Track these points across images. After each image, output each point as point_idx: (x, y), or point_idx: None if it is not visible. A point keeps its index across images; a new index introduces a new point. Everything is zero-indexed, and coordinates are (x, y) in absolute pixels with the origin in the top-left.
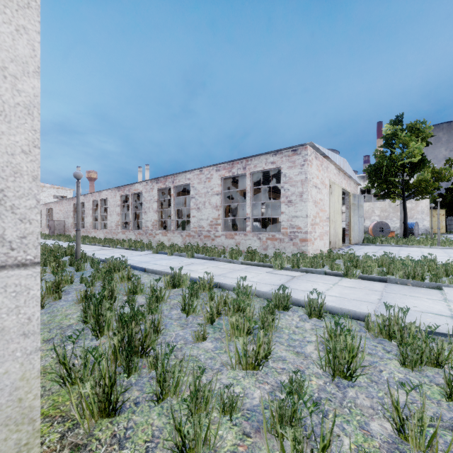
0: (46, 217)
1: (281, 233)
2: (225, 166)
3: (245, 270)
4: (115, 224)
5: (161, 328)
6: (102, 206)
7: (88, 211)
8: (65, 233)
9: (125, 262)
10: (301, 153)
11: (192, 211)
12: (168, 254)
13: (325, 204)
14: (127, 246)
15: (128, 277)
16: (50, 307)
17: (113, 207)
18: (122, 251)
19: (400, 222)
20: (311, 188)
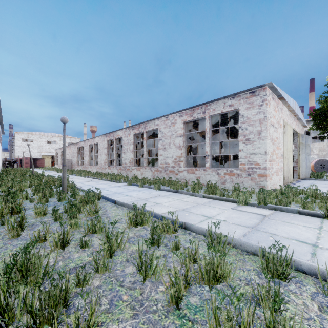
0: (61, 157)
1: (239, 169)
2: (187, 112)
3: (209, 204)
4: (103, 162)
5: (102, 308)
6: (95, 148)
7: (86, 153)
8: (72, 168)
9: (99, 194)
10: (260, 94)
11: (159, 150)
12: (139, 186)
13: (280, 143)
14: (109, 179)
15: (95, 210)
16: (0, 248)
17: (102, 149)
18: (105, 183)
19: None
20: (269, 127)
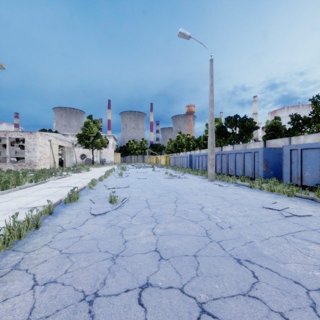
0: None
1: (25, 163)
2: None
3: None
4: None
5: None
6: None
7: None
8: None
9: None
10: (34, 134)
11: None
12: None
13: (47, 152)
14: None
15: None
16: None
17: None
18: None
19: (100, 158)
20: (38, 147)
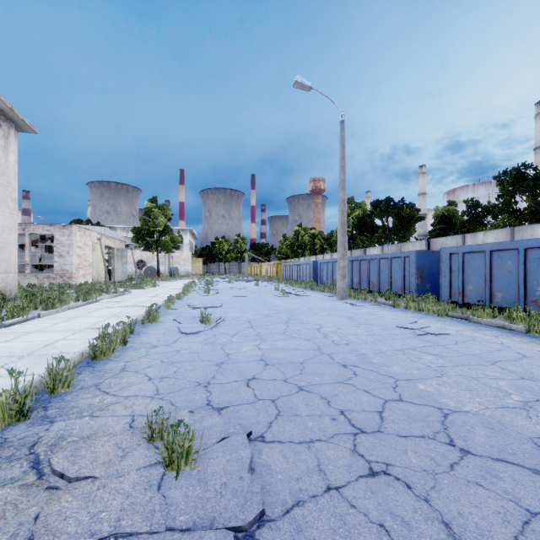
0: None
1: (55, 274)
2: None
3: None
4: None
5: None
6: None
7: None
8: None
9: None
10: (69, 229)
11: None
12: None
13: (88, 257)
14: None
15: None
16: None
17: None
18: None
19: (168, 267)
20: (75, 248)
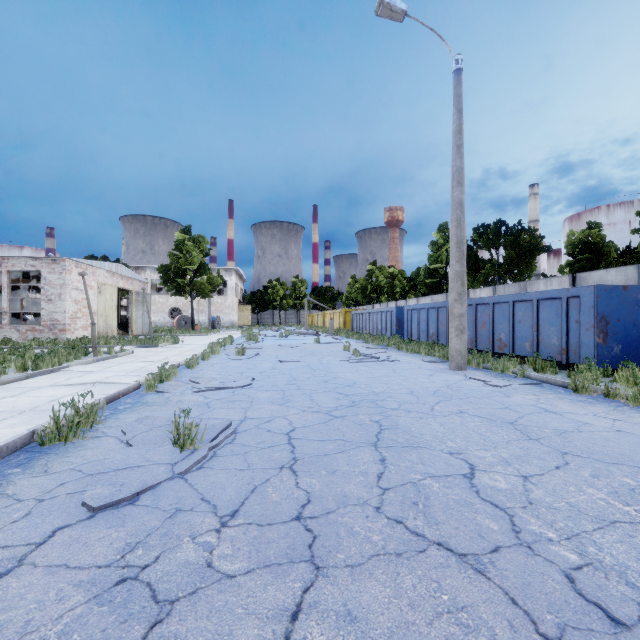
0: None
1: (42, 326)
2: None
3: None
4: None
5: None
6: None
7: None
8: None
9: None
10: (61, 264)
11: None
12: None
13: (91, 302)
14: None
15: None
16: None
17: None
18: None
19: (208, 316)
20: (70, 291)
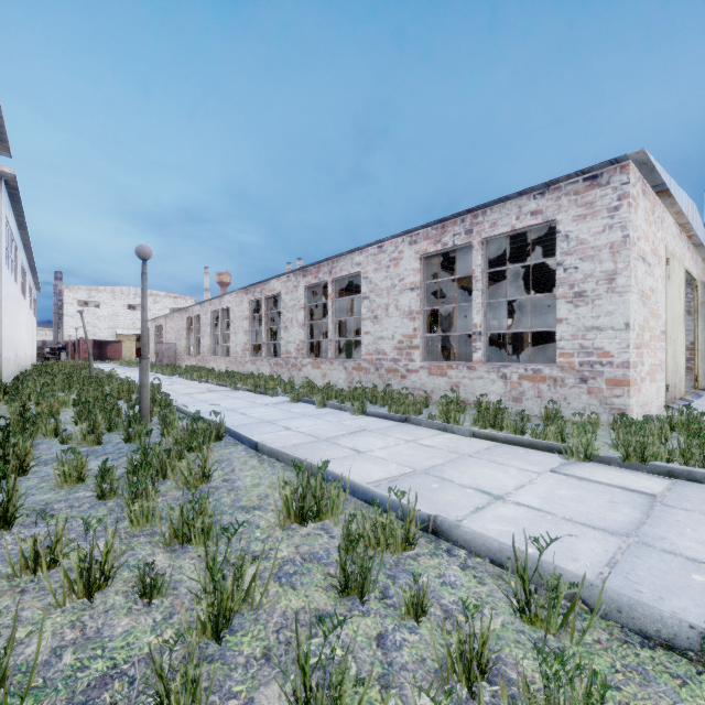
0: (155, 339)
1: (556, 367)
2: (427, 233)
3: (488, 456)
4: (241, 348)
5: None
6: (224, 319)
7: (206, 329)
8: (177, 363)
9: (221, 425)
10: (612, 182)
11: (363, 323)
12: (316, 405)
13: (658, 302)
14: (250, 386)
15: (203, 471)
16: None
17: (239, 320)
18: (241, 395)
19: None
20: (635, 262)
